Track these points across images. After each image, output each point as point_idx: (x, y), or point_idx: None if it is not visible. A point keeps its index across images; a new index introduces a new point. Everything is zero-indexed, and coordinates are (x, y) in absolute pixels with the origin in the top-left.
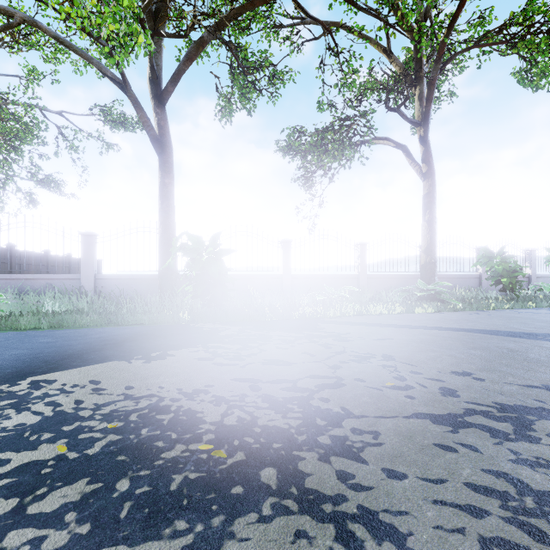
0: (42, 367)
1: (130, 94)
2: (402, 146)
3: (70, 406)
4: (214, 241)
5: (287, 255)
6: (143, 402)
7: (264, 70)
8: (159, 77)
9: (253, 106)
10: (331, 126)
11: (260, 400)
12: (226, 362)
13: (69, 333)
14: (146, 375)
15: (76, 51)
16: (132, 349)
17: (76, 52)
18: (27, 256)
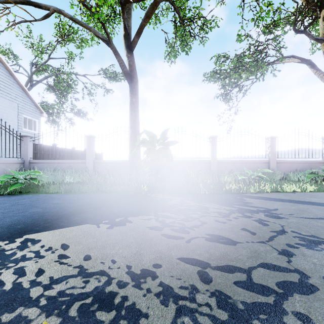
0: (40, 225)
1: (112, 46)
2: (307, 60)
3: (29, 278)
4: (163, 136)
5: (214, 147)
6: (91, 283)
7: (197, 22)
8: (129, 34)
9: (189, 48)
10: (248, 50)
11: (214, 301)
12: (173, 233)
13: (72, 197)
14: (105, 243)
15: (82, 25)
16: (104, 213)
17: (82, 25)
18: (63, 150)
